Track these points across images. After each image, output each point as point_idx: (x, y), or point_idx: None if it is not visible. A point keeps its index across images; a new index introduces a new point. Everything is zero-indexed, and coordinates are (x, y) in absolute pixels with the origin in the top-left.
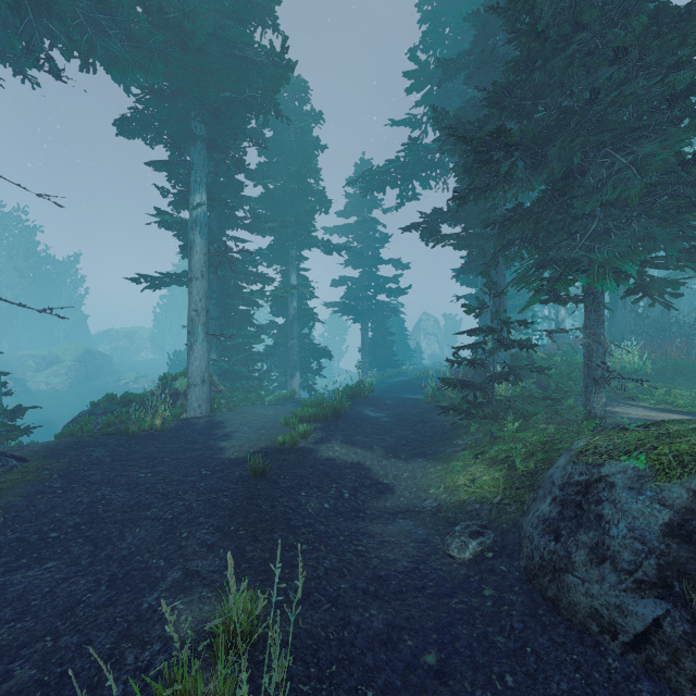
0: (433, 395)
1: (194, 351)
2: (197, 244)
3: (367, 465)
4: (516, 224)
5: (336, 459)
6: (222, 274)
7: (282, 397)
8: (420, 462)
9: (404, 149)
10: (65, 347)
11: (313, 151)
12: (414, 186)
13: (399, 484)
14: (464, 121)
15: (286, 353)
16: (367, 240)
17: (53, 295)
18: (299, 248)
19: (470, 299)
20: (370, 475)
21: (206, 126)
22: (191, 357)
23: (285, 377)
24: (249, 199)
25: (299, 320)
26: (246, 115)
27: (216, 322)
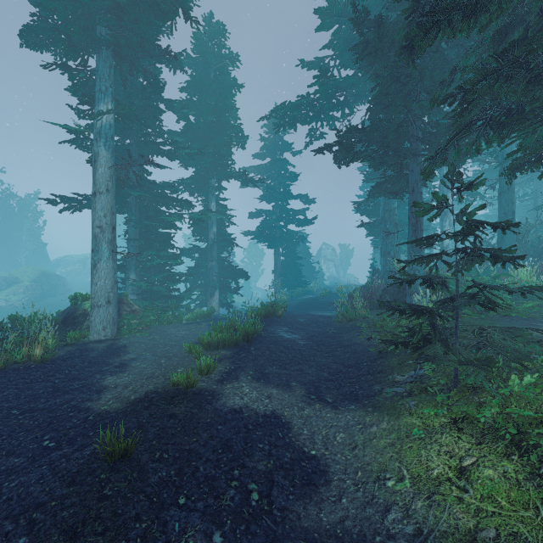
0: (345, 314)
1: (97, 270)
2: (101, 156)
3: (284, 418)
4: (499, 82)
5: (244, 409)
6: (138, 195)
7: (200, 315)
8: (354, 412)
9: (314, 83)
10: (24, 270)
11: (231, 90)
12: (323, 123)
13: (334, 459)
14: (385, 25)
15: (207, 274)
16: (279, 178)
17: (16, 226)
18: (218, 178)
19: (370, 226)
20: (290, 439)
21: (112, 33)
22: (95, 276)
23: (205, 296)
24: (172, 133)
25: (219, 244)
26: (154, 21)
27: (136, 243)
